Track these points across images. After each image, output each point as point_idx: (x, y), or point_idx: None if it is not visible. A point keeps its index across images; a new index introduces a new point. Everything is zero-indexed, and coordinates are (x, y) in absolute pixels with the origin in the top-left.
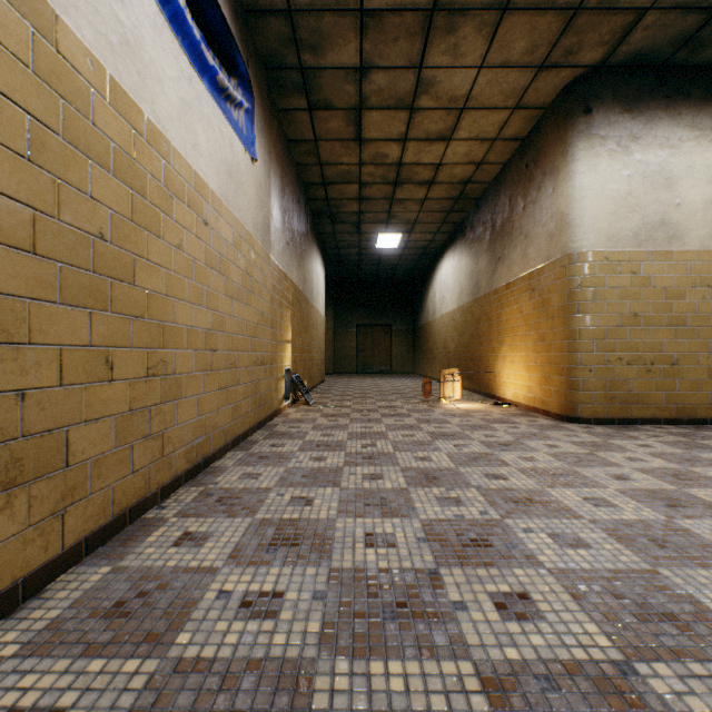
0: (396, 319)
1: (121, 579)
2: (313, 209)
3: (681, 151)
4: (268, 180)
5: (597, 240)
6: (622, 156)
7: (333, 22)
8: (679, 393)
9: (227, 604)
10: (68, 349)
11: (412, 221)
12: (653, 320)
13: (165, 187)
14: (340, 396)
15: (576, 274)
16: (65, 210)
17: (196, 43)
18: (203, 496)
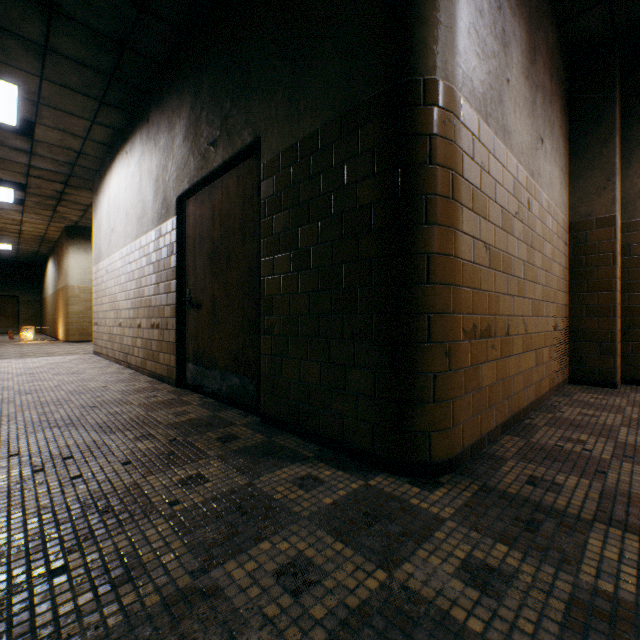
0: (25, 292)
1: None
2: None
3: None
4: None
5: (77, 282)
6: (87, 255)
7: None
8: None
9: None
10: None
11: (17, 242)
12: None
13: None
14: None
15: (70, 292)
16: None
17: None
18: None
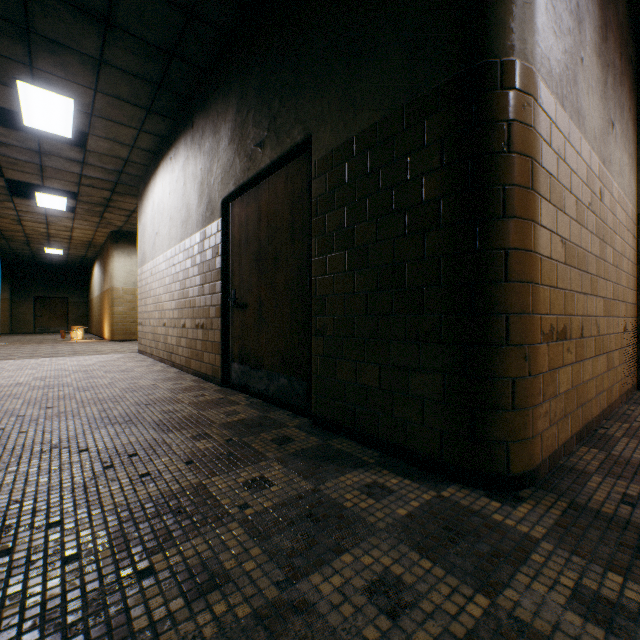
0: (73, 294)
1: None
2: None
3: None
4: None
5: (121, 284)
6: (130, 258)
7: (4, 208)
8: None
9: None
10: None
11: (68, 247)
12: None
13: None
14: (13, 341)
15: (115, 294)
16: None
17: None
18: None
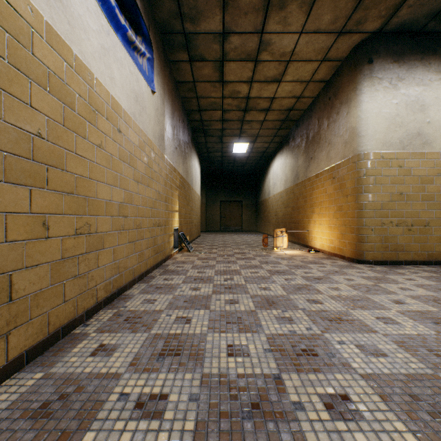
0: (245, 197)
1: (49, 383)
2: (192, 127)
3: (430, 88)
4: (163, 106)
5: (376, 145)
6: (392, 91)
7: (205, 1)
8: (429, 244)
9: (125, 405)
10: (11, 215)
11: (255, 135)
12: (412, 197)
13: (89, 104)
14: (210, 246)
15: (363, 167)
16: (9, 114)
17: (112, 8)
18: (115, 316)
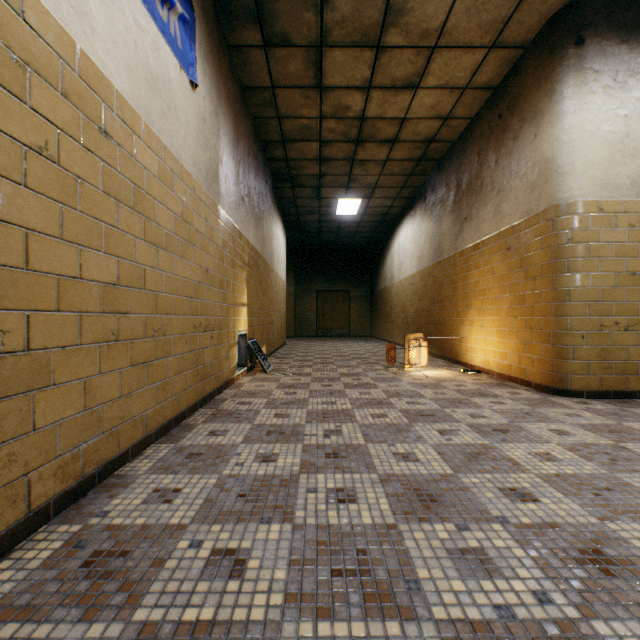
0: (354, 285)
1: None
2: (272, 171)
3: None
4: (216, 120)
5: (591, 189)
6: (619, 93)
7: None
8: None
9: None
10: None
11: (372, 186)
12: None
13: None
14: (300, 362)
15: (566, 227)
16: None
17: None
18: (67, 549)
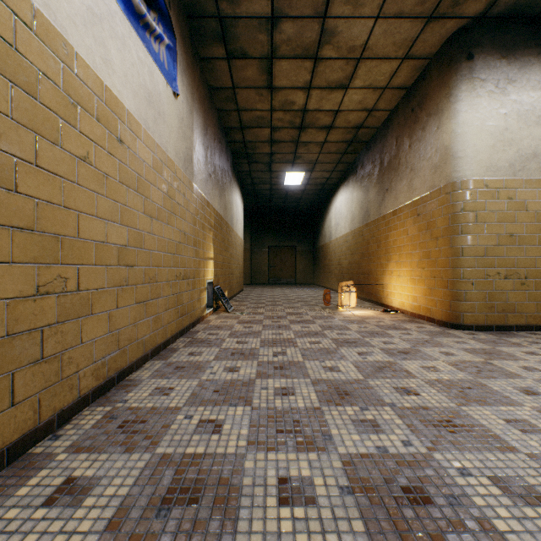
0: (299, 242)
1: None
2: (232, 151)
3: None
4: (191, 117)
5: (478, 170)
6: (500, 96)
7: None
8: None
9: None
10: None
11: (313, 162)
12: (527, 240)
13: (64, 92)
14: (255, 304)
15: (460, 199)
16: None
17: None
18: (106, 420)
